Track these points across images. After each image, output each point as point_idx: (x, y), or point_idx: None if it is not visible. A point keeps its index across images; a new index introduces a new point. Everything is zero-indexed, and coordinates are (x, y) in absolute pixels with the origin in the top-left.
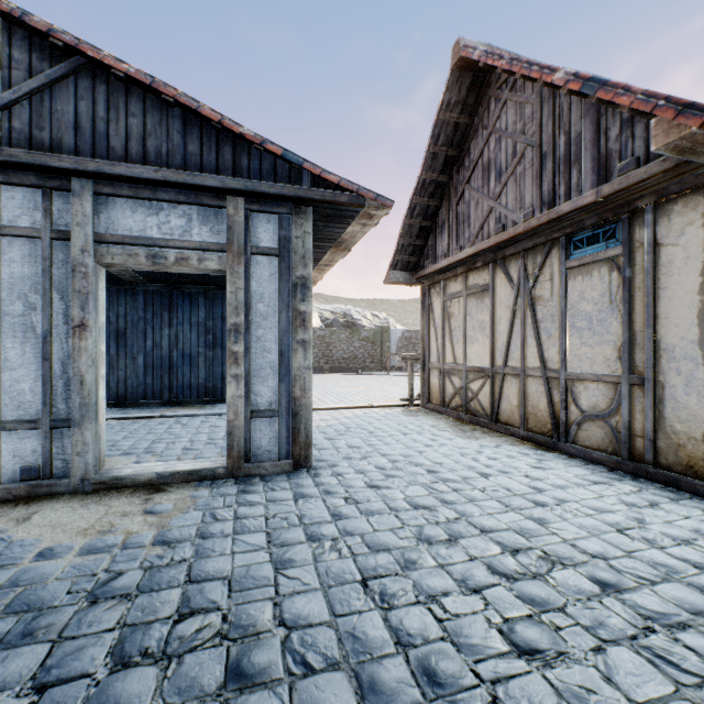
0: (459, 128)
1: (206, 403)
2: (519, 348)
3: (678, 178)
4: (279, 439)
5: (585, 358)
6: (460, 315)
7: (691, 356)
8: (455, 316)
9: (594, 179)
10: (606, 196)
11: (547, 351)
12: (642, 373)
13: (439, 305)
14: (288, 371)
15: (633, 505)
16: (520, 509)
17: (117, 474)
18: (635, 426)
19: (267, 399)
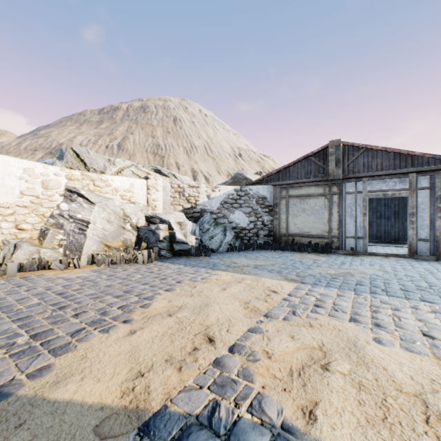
0: None
1: (376, 242)
2: None
3: None
4: (429, 249)
5: None
6: None
7: None
8: None
9: None
10: None
11: None
12: None
13: None
14: (433, 227)
15: None
16: None
17: (373, 252)
18: None
19: (424, 236)
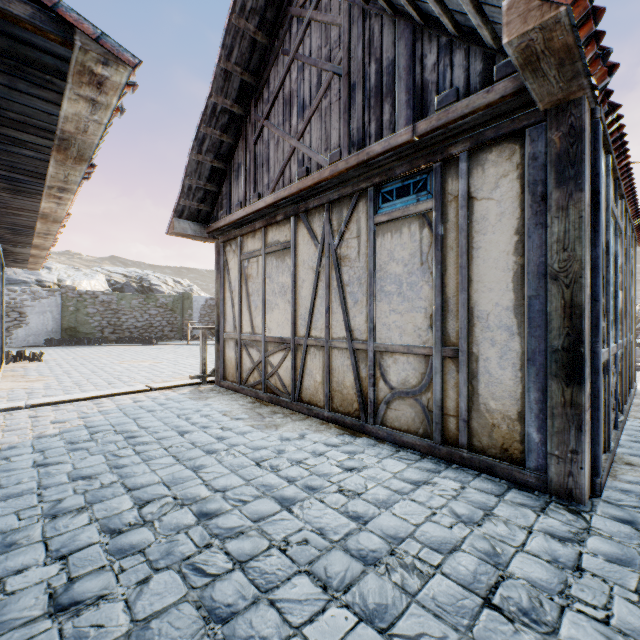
0: (257, 48)
1: None
2: (324, 315)
3: (493, 123)
4: None
5: (395, 326)
6: (259, 276)
7: (506, 325)
8: (254, 278)
9: (410, 114)
10: (423, 134)
11: (354, 319)
12: (456, 344)
13: (236, 265)
14: None
15: (471, 521)
16: (346, 590)
17: None
18: (448, 404)
19: None
